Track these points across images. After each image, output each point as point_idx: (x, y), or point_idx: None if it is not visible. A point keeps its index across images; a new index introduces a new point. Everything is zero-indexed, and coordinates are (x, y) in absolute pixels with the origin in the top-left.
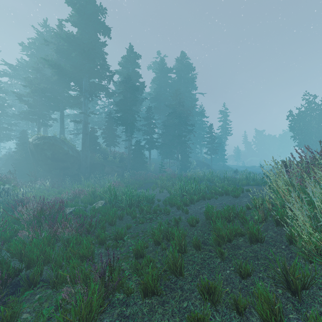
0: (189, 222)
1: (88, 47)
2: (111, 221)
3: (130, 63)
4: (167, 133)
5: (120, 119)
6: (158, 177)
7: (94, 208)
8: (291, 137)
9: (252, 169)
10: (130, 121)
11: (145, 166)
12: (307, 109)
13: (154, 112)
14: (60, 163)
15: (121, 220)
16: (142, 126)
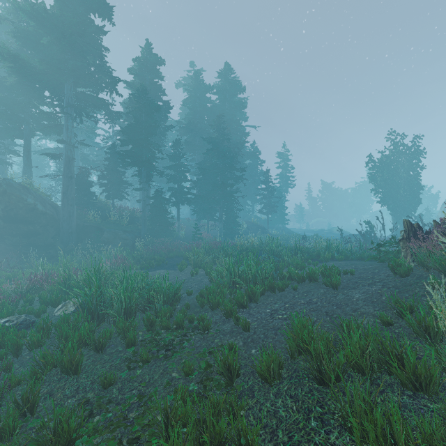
0: (261, 369)
1: (72, 30)
2: (67, 364)
3: (147, 70)
4: (205, 180)
5: (129, 156)
6: (190, 247)
7: (45, 322)
8: (374, 189)
9: (321, 233)
10: (146, 159)
11: (170, 230)
12: (394, 153)
13: (185, 150)
14: (20, 225)
15: (100, 351)
16: (166, 168)
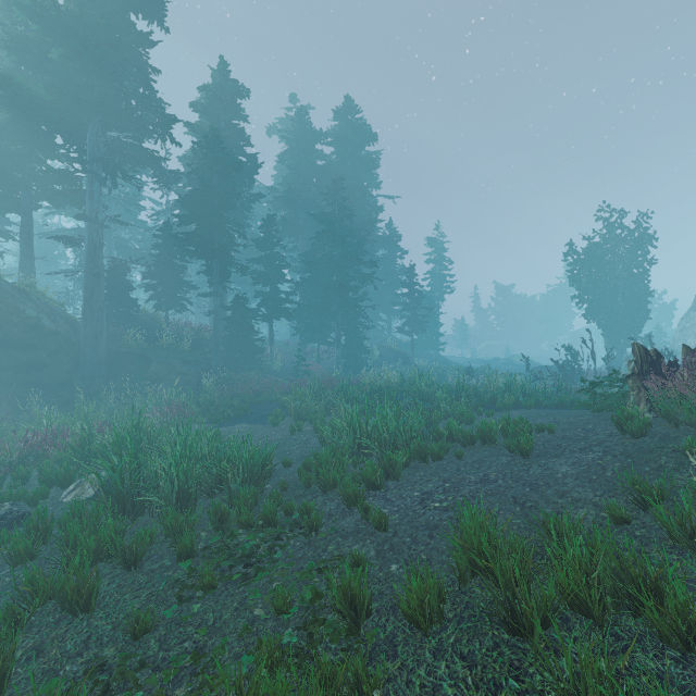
0: (408, 605)
1: (100, 39)
2: (72, 595)
3: (222, 105)
4: (314, 281)
5: (192, 241)
6: (290, 387)
7: (41, 516)
8: (577, 296)
9: (494, 365)
10: (219, 246)
11: (258, 359)
12: (607, 239)
13: (282, 234)
14: (15, 352)
15: (133, 568)
16: (251, 261)
